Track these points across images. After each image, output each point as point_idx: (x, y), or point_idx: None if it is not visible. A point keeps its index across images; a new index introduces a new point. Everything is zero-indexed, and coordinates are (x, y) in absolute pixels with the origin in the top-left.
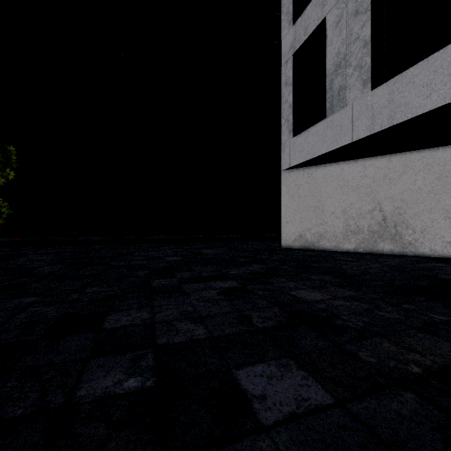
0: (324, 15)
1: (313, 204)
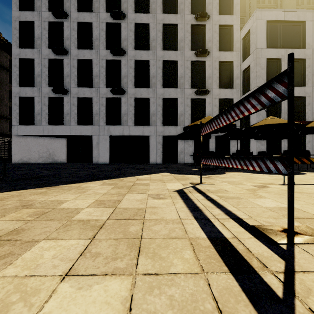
0: (34, 96)
1: (27, 148)
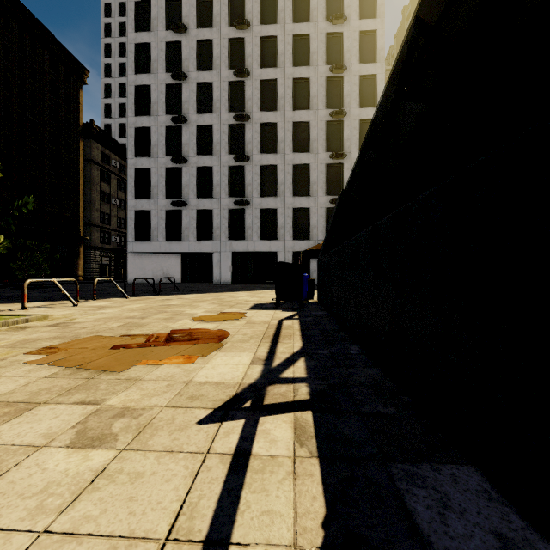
0: (150, 209)
1: (141, 266)
